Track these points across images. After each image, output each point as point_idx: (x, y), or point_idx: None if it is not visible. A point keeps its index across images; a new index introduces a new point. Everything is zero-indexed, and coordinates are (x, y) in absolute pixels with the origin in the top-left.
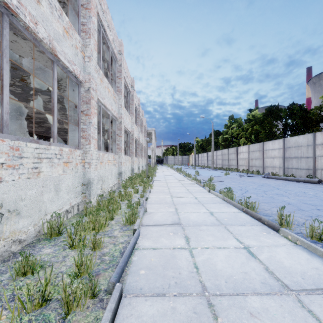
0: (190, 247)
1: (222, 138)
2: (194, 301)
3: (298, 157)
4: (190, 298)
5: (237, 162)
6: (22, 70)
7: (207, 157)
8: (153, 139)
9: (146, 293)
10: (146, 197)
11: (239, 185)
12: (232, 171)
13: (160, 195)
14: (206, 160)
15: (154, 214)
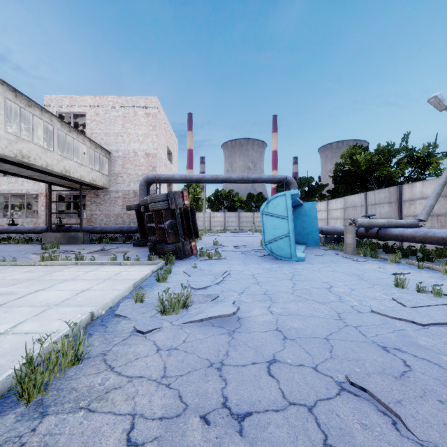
0: None
1: None
2: None
3: None
4: None
5: None
6: (28, 200)
7: None
8: None
9: None
10: None
11: None
12: None
13: None
14: None
15: None
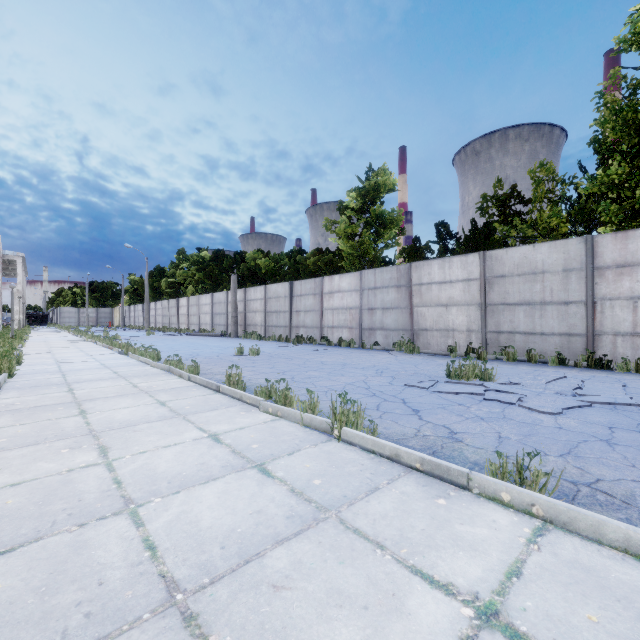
0: (54, 355)
1: (167, 282)
2: (49, 358)
3: (220, 314)
4: (48, 358)
5: (178, 319)
6: None
7: (143, 312)
8: (19, 273)
9: (28, 359)
10: (18, 347)
11: (142, 340)
12: (170, 331)
13: (36, 348)
14: (142, 317)
15: (29, 352)
